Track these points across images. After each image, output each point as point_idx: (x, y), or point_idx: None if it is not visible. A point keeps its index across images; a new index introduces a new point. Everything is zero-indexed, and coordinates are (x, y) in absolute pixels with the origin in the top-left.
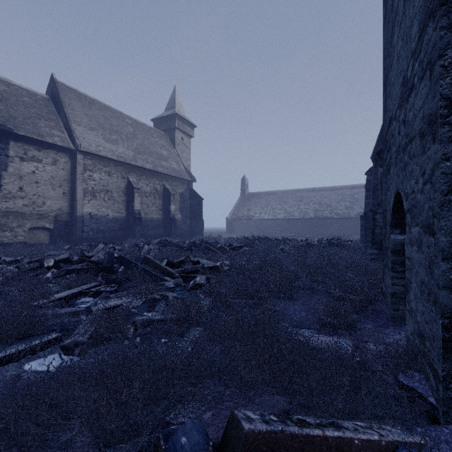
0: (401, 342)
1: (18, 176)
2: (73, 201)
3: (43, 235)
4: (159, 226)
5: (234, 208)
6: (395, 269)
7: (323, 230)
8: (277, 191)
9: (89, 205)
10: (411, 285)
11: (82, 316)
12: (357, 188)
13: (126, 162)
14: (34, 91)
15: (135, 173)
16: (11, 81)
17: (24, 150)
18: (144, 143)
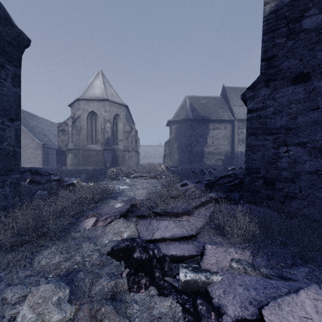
0: None
1: (211, 137)
2: (233, 146)
3: (220, 162)
4: None
5: None
6: None
7: None
8: None
9: (240, 147)
10: None
11: None
12: None
13: None
14: (216, 96)
15: None
16: (208, 96)
17: (213, 125)
18: None
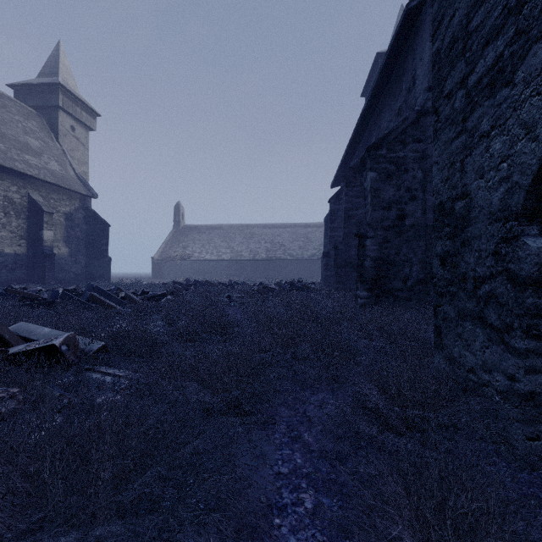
0: None
1: None
2: None
3: None
4: (19, 265)
5: (164, 245)
6: (535, 330)
7: (275, 274)
8: (222, 225)
9: None
10: None
11: None
12: (310, 227)
13: None
14: None
15: None
16: None
17: None
18: None
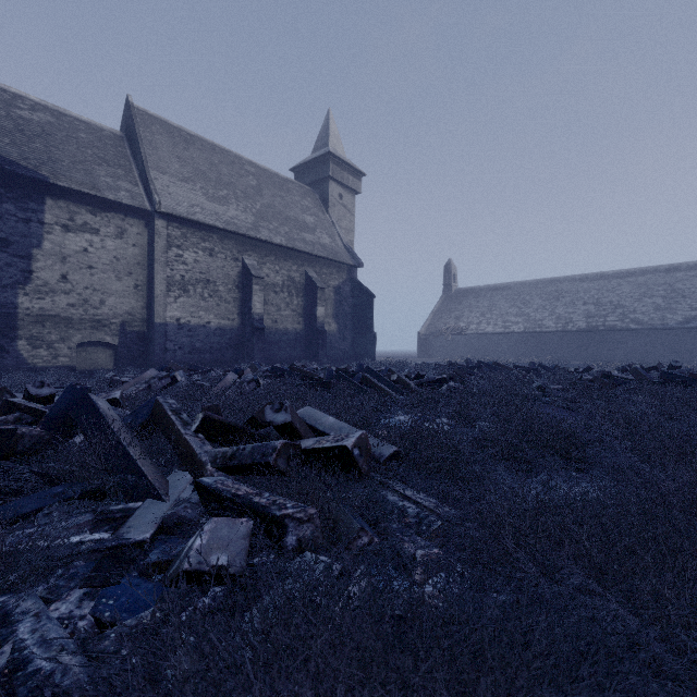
0: None
1: (59, 257)
2: (151, 299)
3: (103, 356)
4: (299, 343)
5: (432, 316)
6: None
7: (605, 353)
8: (509, 284)
9: (176, 305)
10: None
11: None
12: (679, 271)
13: (240, 233)
14: (99, 125)
15: (257, 252)
16: (64, 110)
17: (69, 214)
18: (274, 204)
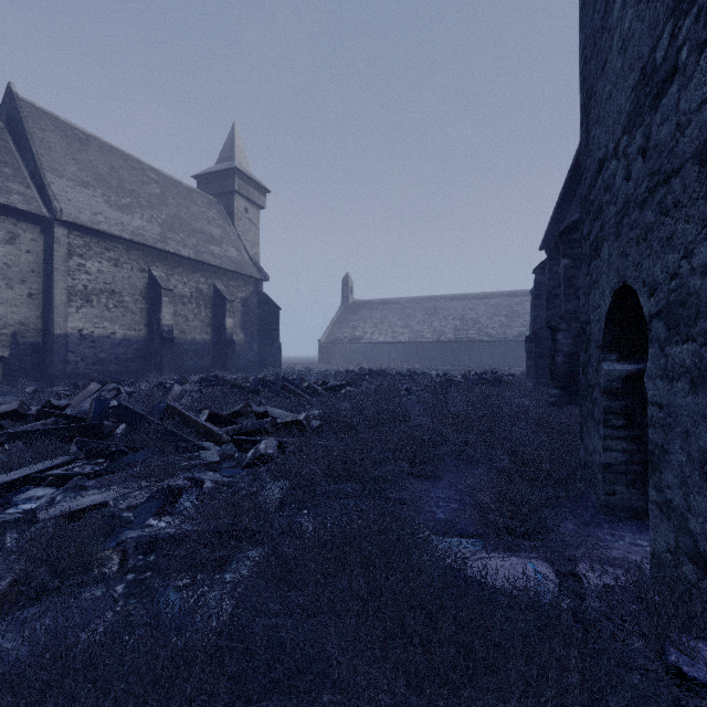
0: (632, 556)
1: None
2: (48, 309)
3: None
4: (207, 353)
5: (332, 325)
6: (609, 422)
7: (467, 360)
8: (398, 299)
9: (78, 315)
10: (667, 457)
11: (12, 532)
12: (516, 297)
13: (148, 244)
14: None
15: (164, 263)
16: None
17: None
18: (180, 214)
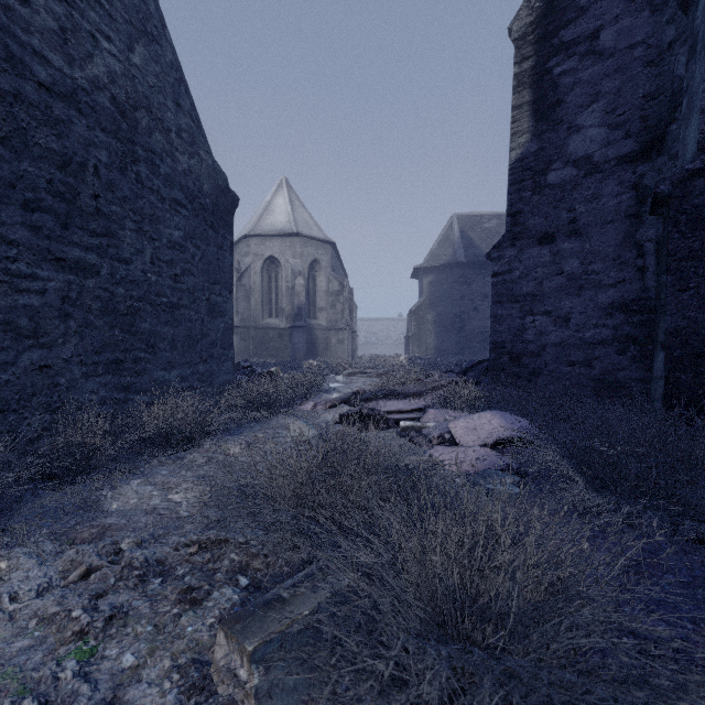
0: None
1: None
2: None
3: None
4: None
5: None
6: None
7: None
8: None
9: None
10: None
11: None
12: None
13: None
14: None
15: None
16: (501, 212)
17: None
18: None
